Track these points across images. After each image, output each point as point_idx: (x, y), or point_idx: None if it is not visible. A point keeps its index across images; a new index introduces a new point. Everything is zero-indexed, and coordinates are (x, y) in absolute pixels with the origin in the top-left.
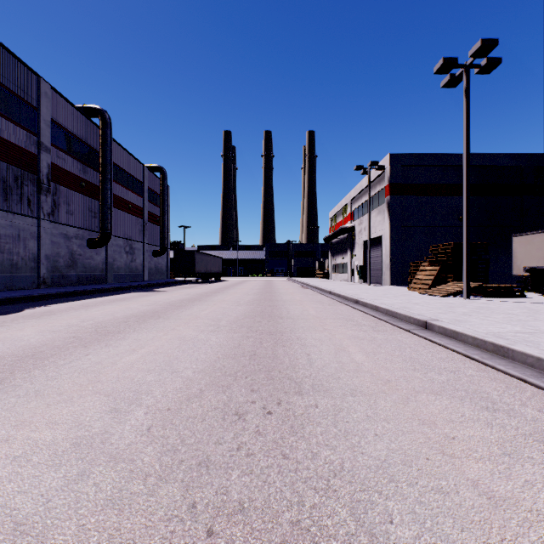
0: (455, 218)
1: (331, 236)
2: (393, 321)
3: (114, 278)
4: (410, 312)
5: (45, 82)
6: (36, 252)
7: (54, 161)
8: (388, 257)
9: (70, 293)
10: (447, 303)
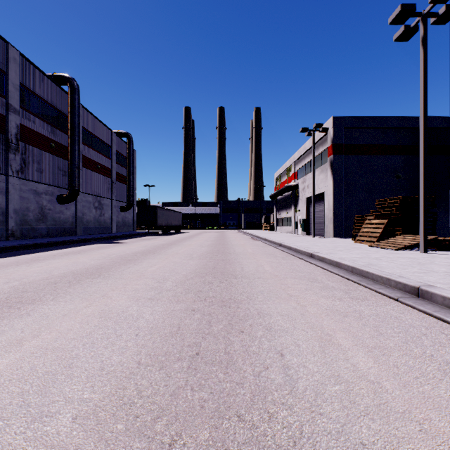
0: (392, 176)
1: (276, 194)
2: (366, 283)
3: (83, 230)
4: (385, 272)
5: (14, 49)
6: (4, 206)
7: (24, 123)
8: (330, 211)
9: (32, 245)
10: (411, 259)
